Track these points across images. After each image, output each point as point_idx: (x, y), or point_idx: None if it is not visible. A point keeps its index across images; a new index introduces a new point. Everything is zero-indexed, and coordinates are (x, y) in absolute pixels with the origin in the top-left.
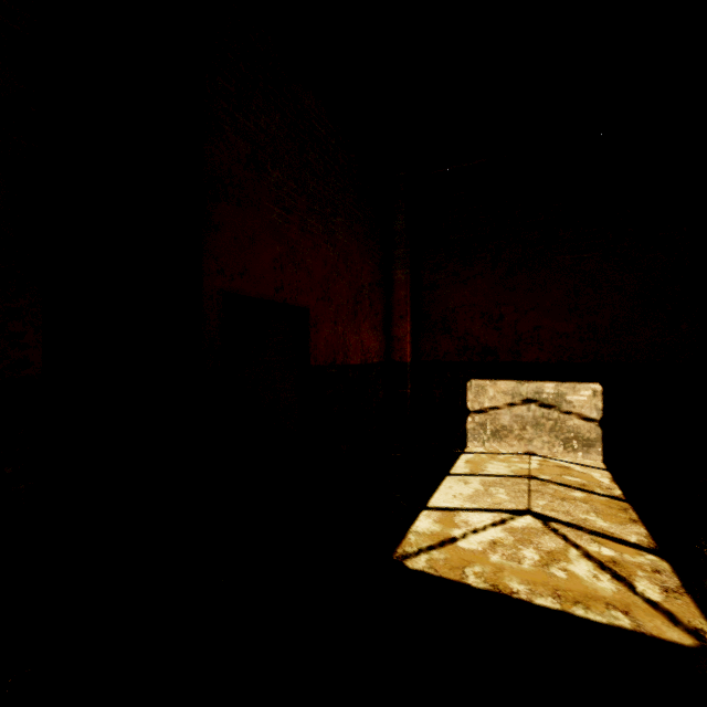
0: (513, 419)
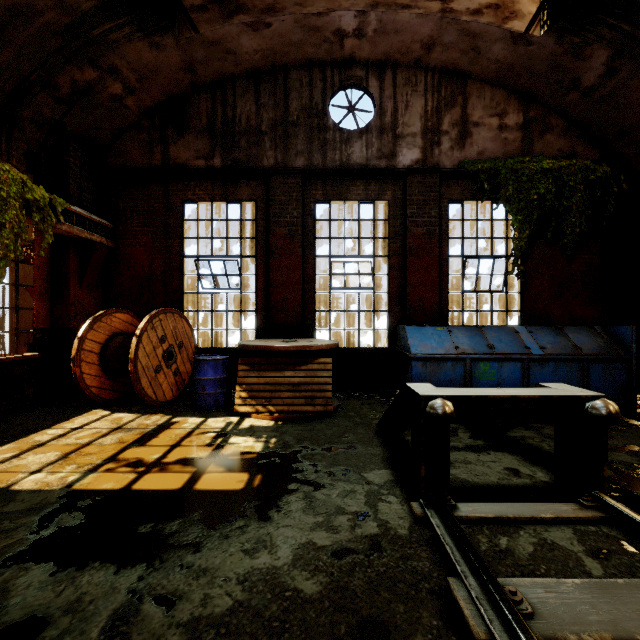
0: None
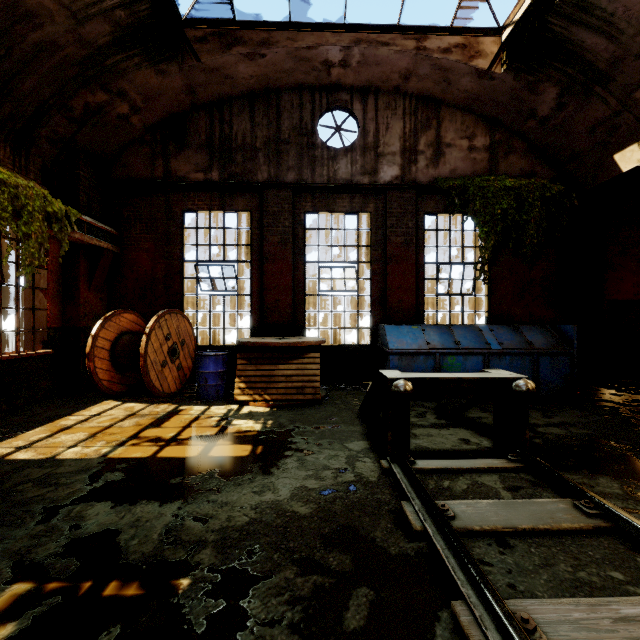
0: None
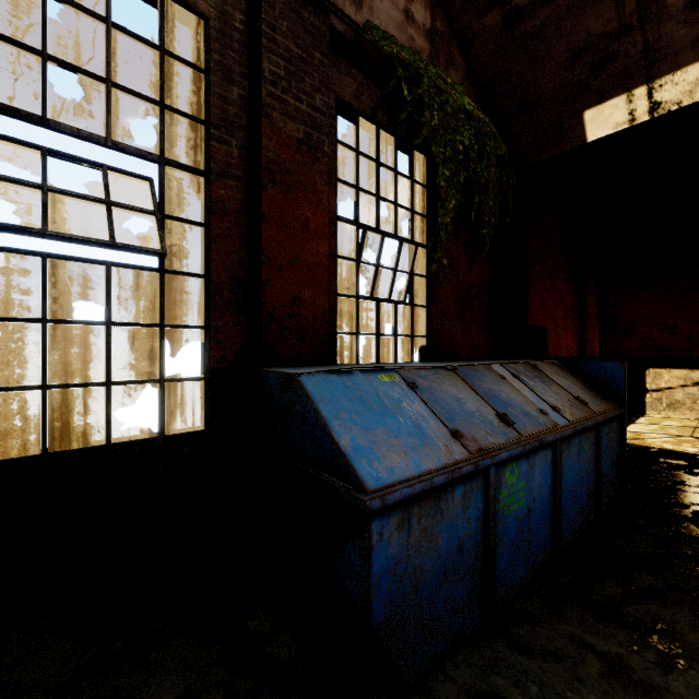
0: (685, 396)
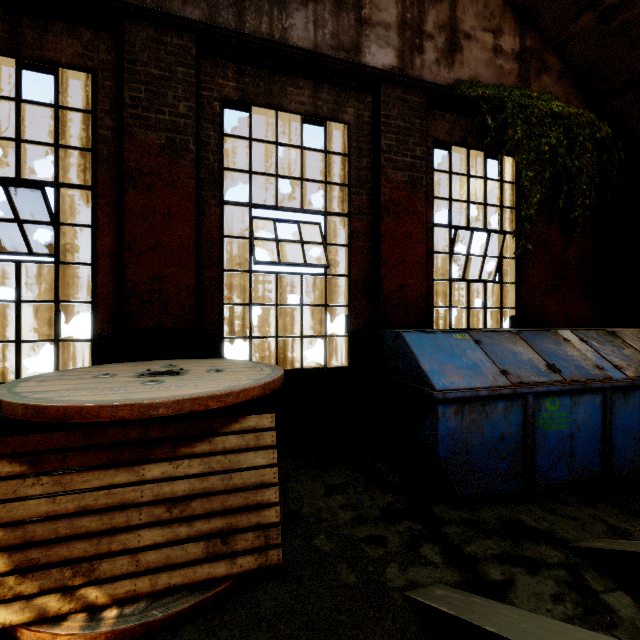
0: None
